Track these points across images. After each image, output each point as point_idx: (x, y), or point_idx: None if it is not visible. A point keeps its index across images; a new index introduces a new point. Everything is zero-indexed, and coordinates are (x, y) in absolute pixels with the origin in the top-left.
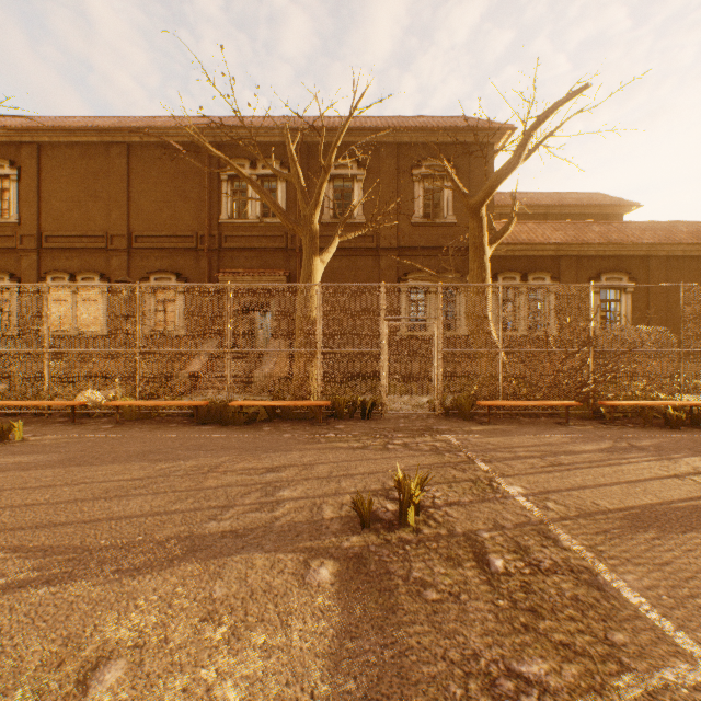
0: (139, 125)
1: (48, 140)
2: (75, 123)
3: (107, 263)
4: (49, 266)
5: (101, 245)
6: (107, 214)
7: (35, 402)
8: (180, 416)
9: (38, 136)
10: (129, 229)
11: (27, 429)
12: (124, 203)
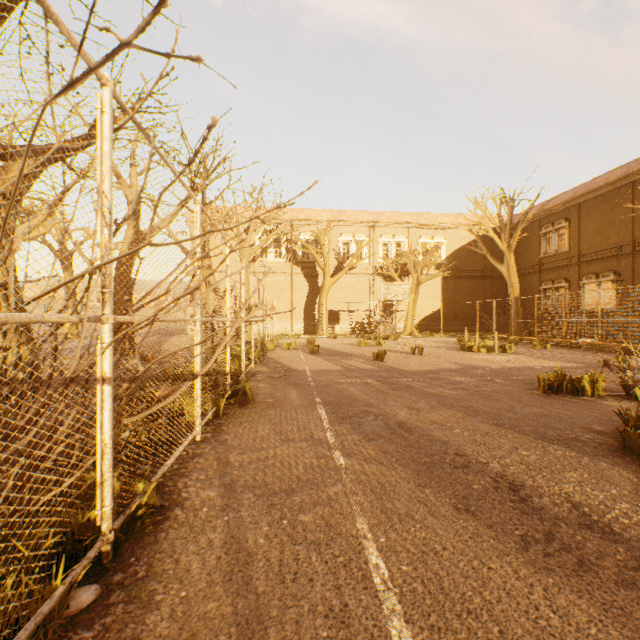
0: (637, 168)
1: (582, 200)
2: (596, 184)
3: (617, 264)
4: (583, 271)
5: (613, 254)
6: (617, 232)
7: (557, 339)
8: (619, 352)
9: (577, 200)
10: (632, 238)
11: (553, 348)
12: (628, 222)
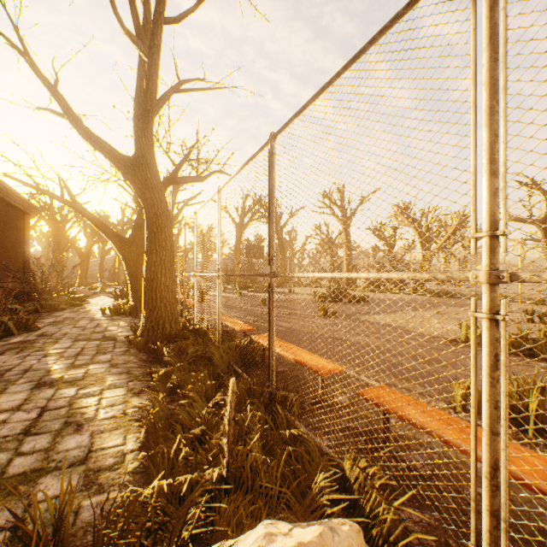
0: None
1: None
2: None
3: None
4: None
5: None
6: None
7: None
8: None
9: None
10: None
11: None
12: None
